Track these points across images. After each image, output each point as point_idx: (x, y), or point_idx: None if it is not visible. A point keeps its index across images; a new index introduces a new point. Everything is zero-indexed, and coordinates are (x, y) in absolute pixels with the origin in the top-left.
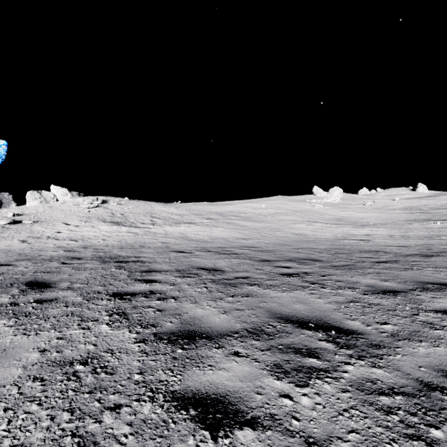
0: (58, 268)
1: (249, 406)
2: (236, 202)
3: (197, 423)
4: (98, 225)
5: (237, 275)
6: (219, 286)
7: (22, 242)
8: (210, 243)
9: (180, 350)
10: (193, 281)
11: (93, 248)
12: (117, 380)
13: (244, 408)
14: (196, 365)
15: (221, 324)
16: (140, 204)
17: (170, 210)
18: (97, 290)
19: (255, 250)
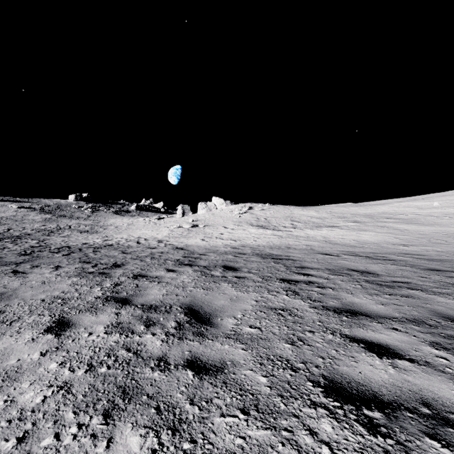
0: (234, 259)
1: (407, 353)
2: (391, 201)
3: (366, 350)
4: (248, 228)
5: (395, 279)
6: (374, 285)
7: (202, 240)
8: (358, 248)
9: (345, 318)
10: (346, 279)
11: (249, 247)
12: (306, 322)
13: (402, 353)
14: (360, 327)
15: (379, 310)
16: (280, 208)
17: (310, 213)
18: (268, 276)
19: (420, 258)
